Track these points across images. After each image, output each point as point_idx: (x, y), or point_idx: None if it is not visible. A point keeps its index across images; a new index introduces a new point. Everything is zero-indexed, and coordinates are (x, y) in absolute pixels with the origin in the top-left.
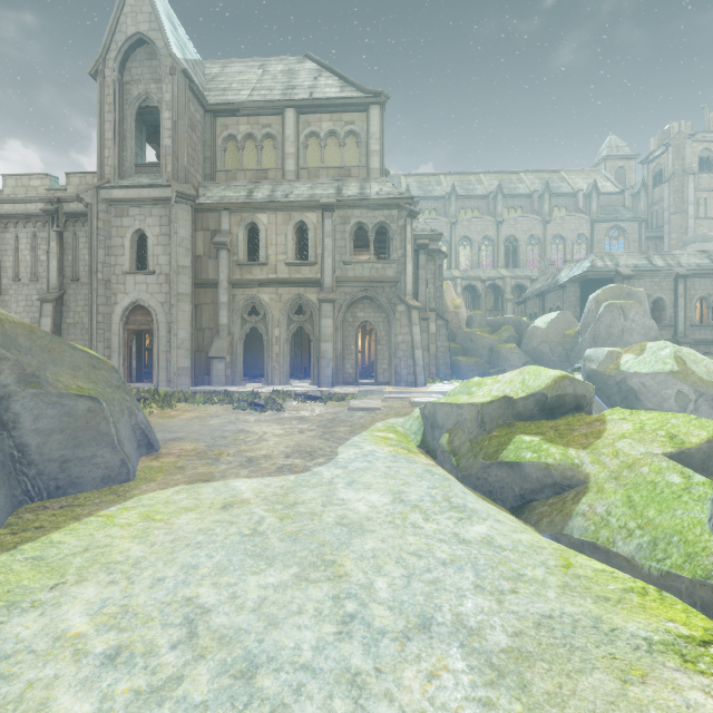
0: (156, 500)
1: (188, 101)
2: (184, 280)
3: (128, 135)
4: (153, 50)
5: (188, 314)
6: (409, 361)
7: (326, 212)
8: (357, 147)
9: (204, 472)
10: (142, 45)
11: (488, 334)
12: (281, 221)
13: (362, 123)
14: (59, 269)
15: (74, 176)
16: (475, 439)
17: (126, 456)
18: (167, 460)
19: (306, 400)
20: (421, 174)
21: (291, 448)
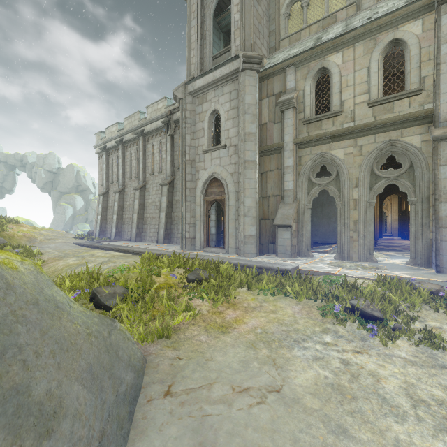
0: None
1: None
2: (250, 147)
3: (207, 33)
4: None
5: (254, 181)
6: None
7: (445, 4)
8: None
9: None
10: None
11: None
12: (360, 52)
13: None
14: (171, 161)
15: None
16: None
17: None
18: None
19: None
20: None
21: None
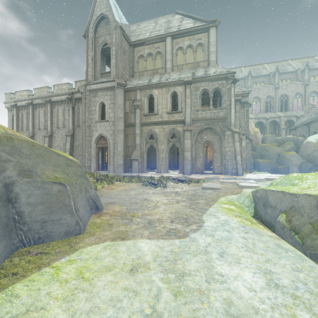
0: (90, 255)
1: (122, 41)
2: (120, 123)
3: (98, 60)
4: (107, 21)
5: (122, 139)
6: (233, 161)
7: (187, 85)
8: (200, 54)
9: (122, 231)
10: (103, 19)
11: (276, 147)
12: (164, 92)
13: (205, 38)
14: (72, 122)
15: (78, 82)
16: (316, 223)
17: (79, 218)
18: (104, 218)
19: (178, 182)
20: (231, 68)
21: (173, 214)
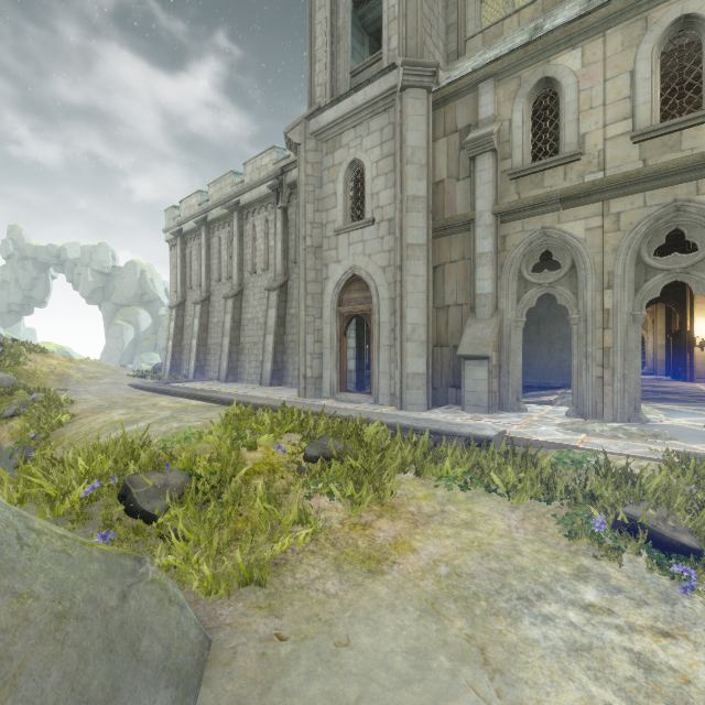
0: None
1: None
2: (415, 221)
3: (342, 34)
4: None
5: (422, 280)
6: None
7: None
8: None
9: None
10: None
11: None
12: (617, 45)
13: None
14: (283, 251)
15: None
16: None
17: None
18: None
19: None
20: None
21: None
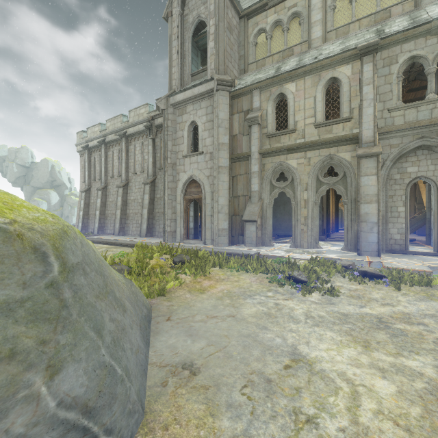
0: None
1: (227, 8)
2: (223, 155)
3: (186, 53)
4: None
5: (226, 184)
6: None
7: (365, 57)
8: None
9: None
10: None
11: None
12: (309, 84)
13: None
14: (153, 162)
15: None
16: None
17: None
18: None
19: (360, 277)
20: None
21: None
